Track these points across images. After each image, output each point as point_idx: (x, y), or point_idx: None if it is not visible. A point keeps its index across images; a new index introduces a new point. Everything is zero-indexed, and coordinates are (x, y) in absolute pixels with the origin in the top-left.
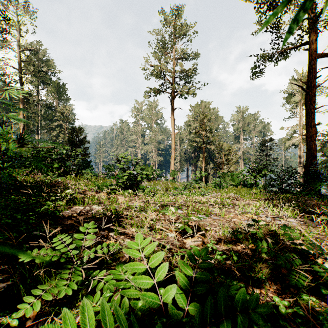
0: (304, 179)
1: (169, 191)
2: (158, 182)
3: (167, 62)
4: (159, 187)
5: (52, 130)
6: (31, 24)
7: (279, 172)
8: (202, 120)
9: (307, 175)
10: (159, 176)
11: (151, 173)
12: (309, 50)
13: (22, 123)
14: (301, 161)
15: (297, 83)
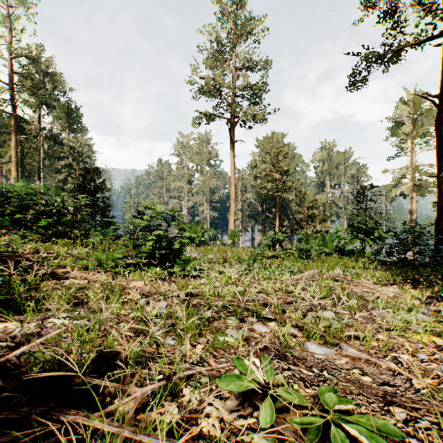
0: (434, 243)
1: (229, 264)
2: (210, 248)
3: (225, 74)
4: (213, 255)
5: (60, 174)
6: (27, 20)
7: (399, 233)
8: (275, 157)
9: (439, 238)
10: (213, 239)
11: (201, 235)
12: (442, 47)
13: (15, 162)
14: (412, 217)
15: (407, 107)
